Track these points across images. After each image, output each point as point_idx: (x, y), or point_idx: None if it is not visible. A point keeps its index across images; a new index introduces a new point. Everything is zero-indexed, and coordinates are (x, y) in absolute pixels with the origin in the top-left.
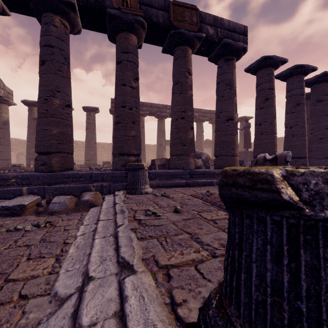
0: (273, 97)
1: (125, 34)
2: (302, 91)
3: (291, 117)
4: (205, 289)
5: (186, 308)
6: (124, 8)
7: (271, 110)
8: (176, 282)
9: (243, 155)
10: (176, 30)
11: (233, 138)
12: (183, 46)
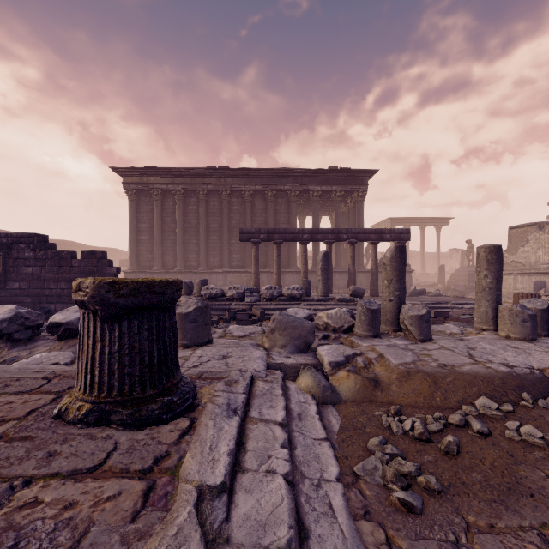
0: None
1: None
2: None
3: None
4: (137, 436)
5: (178, 426)
6: None
7: None
8: (158, 450)
9: None
10: None
11: None
12: None
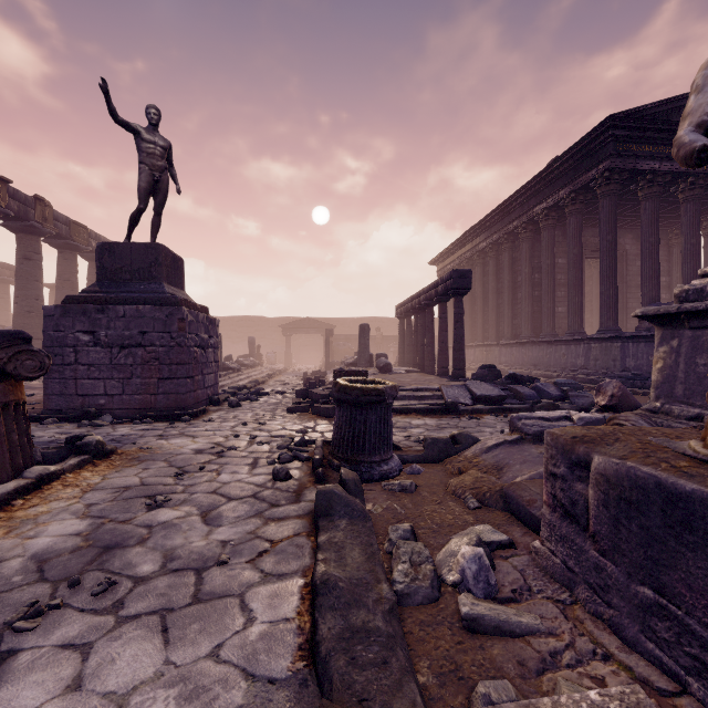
0: None
1: (37, 238)
2: None
3: None
4: None
5: None
6: (46, 225)
7: None
8: None
9: None
10: (75, 243)
11: None
12: (74, 252)
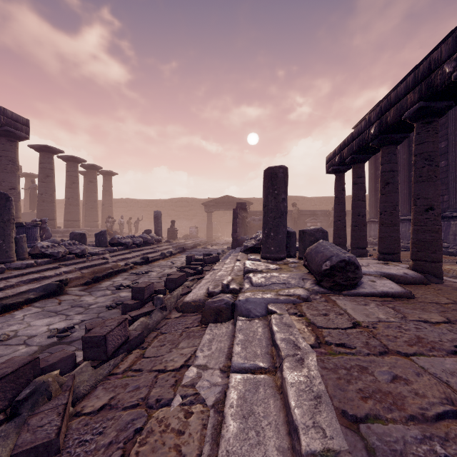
0: (53, 176)
1: None
2: (77, 175)
3: (69, 191)
4: None
5: None
6: None
7: (51, 185)
8: None
9: (29, 217)
10: None
11: (16, 204)
12: None
